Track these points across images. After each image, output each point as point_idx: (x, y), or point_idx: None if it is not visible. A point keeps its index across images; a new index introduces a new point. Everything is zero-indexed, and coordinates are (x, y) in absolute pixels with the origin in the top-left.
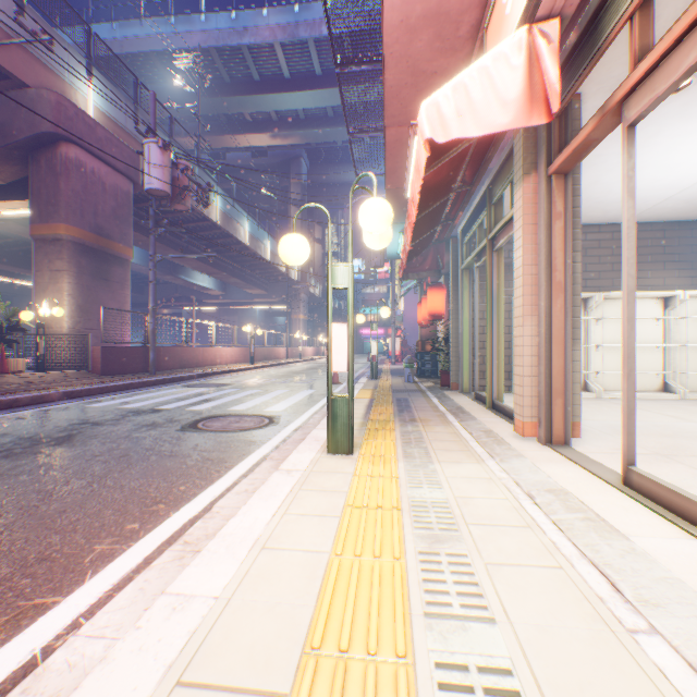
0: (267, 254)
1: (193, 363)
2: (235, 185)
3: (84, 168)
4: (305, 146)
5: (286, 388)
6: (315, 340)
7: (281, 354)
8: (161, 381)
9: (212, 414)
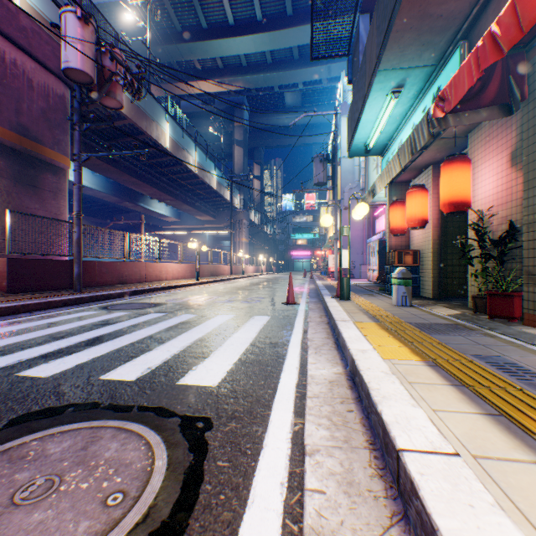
0: (214, 183)
1: (135, 278)
2: (184, 117)
3: (1, 56)
4: (247, 93)
5: (230, 311)
6: (255, 259)
7: (226, 271)
8: (76, 300)
9: (37, 407)
